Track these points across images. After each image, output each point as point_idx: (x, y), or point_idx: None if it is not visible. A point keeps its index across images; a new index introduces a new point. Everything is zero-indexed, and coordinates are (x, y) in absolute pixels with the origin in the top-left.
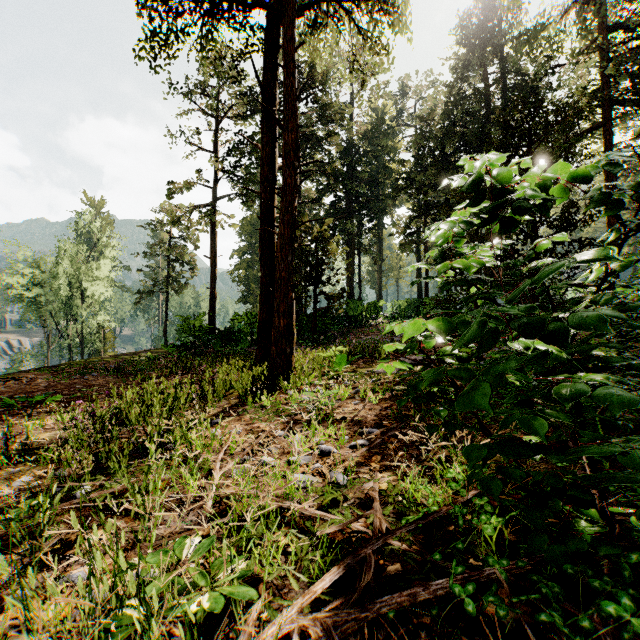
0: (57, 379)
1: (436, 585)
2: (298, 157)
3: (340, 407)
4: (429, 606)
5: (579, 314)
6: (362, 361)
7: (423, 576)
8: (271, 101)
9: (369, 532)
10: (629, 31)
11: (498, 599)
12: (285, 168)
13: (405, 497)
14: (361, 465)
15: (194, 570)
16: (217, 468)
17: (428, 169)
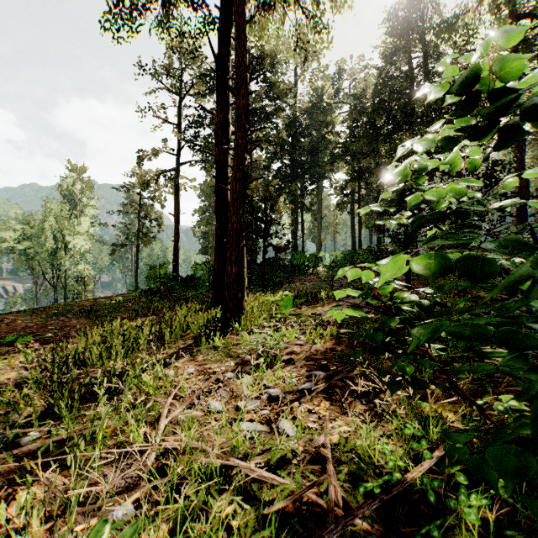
0: (35, 320)
1: None
2: (248, 120)
3: (287, 348)
4: None
5: None
6: (306, 304)
7: None
8: (225, 73)
9: (323, 503)
10: (536, 18)
11: None
12: (237, 130)
13: (360, 455)
14: (310, 412)
15: None
16: (164, 414)
17: (361, 139)
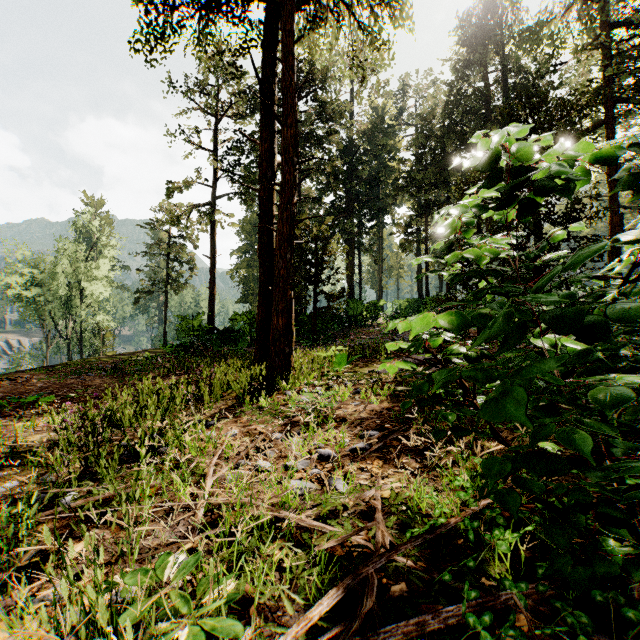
0: (53, 379)
1: (447, 612)
2: (297, 152)
3: (340, 408)
4: (439, 636)
5: (619, 305)
6: (362, 361)
7: (431, 599)
8: (270, 97)
9: (371, 546)
10: (632, 28)
11: (520, 633)
12: (284, 164)
13: (409, 507)
14: (362, 470)
15: (176, 594)
16: (210, 473)
17: (429, 168)
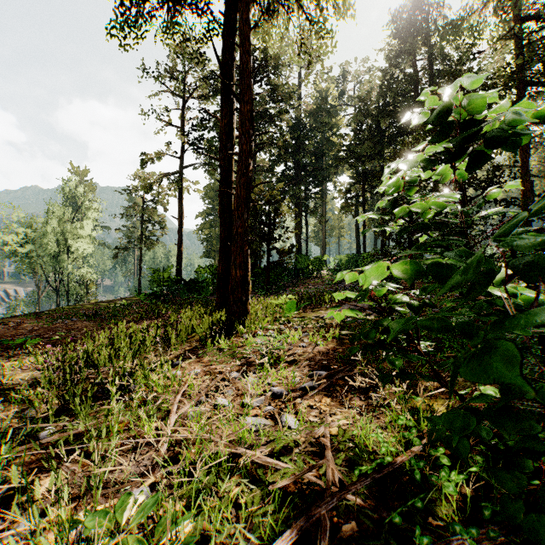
0: (41, 323)
1: None
2: (253, 126)
3: (290, 350)
4: None
5: None
6: (309, 308)
7: (382, 541)
8: (229, 78)
9: (322, 483)
10: (541, 21)
11: None
12: (241, 136)
13: (356, 444)
14: (311, 408)
15: (132, 540)
16: (174, 410)
17: (366, 142)
